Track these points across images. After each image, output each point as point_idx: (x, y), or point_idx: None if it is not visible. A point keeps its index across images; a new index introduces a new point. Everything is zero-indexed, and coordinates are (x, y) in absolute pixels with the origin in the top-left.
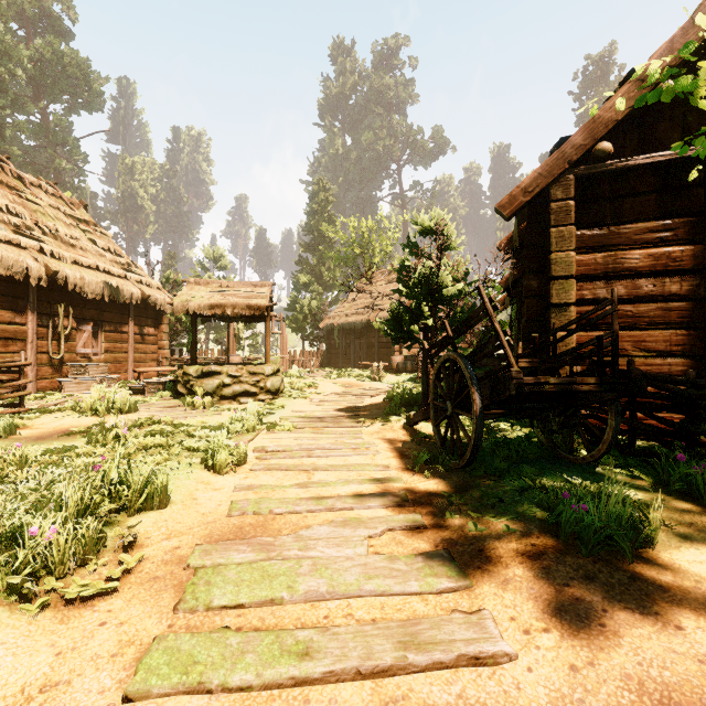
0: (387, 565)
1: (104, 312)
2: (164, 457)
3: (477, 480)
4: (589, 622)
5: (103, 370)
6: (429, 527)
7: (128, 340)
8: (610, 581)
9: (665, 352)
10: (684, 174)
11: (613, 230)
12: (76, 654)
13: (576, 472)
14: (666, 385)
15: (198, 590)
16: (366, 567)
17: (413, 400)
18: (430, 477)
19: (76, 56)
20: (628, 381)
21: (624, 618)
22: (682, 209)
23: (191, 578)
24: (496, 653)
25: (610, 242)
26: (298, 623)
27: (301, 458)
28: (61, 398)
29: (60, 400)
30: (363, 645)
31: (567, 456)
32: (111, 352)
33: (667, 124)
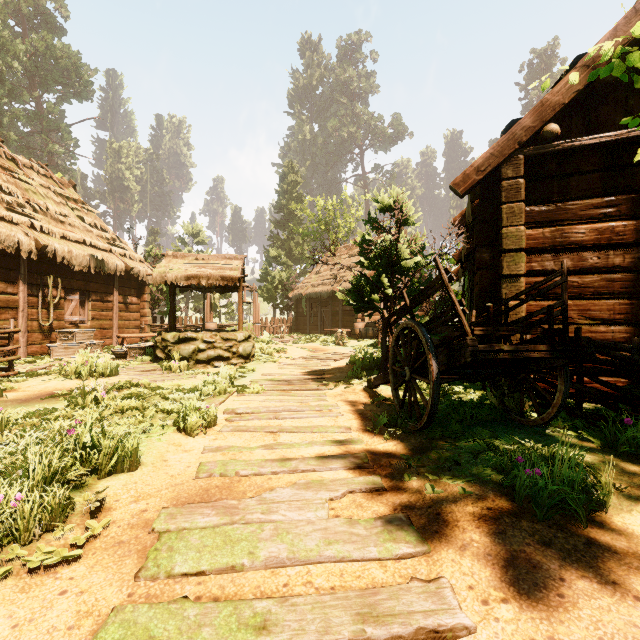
0: (347, 529)
1: (90, 283)
2: (139, 419)
3: (433, 442)
4: (547, 592)
5: (89, 336)
6: (388, 490)
7: (113, 308)
8: (566, 548)
9: (609, 320)
10: (627, 154)
11: (560, 206)
12: (33, 626)
13: (527, 434)
14: (612, 352)
15: (160, 557)
16: (327, 532)
17: (373, 365)
18: (389, 438)
19: (68, 50)
20: (577, 348)
21: (582, 587)
22: (625, 186)
23: (155, 543)
24: (455, 626)
25: (557, 217)
26: (257, 592)
27: (268, 420)
28: (49, 362)
29: (47, 364)
30: (321, 618)
31: (518, 418)
32: (97, 319)
33: (611, 107)
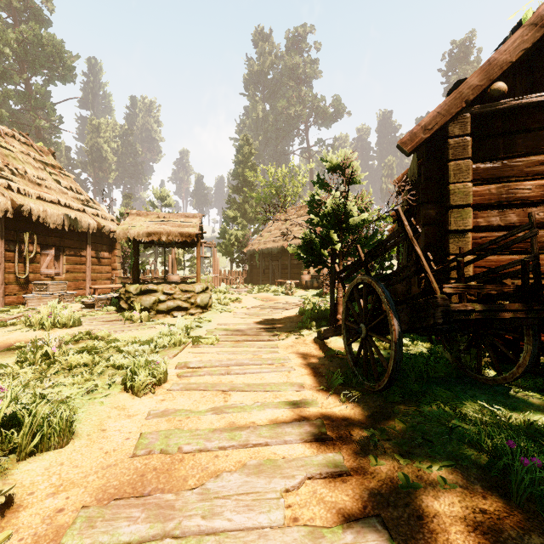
0: None
1: (65, 239)
2: (85, 377)
3: (394, 406)
4: None
5: (62, 287)
6: (352, 474)
7: (86, 262)
8: None
9: None
10: None
11: (506, 163)
12: None
13: (489, 395)
14: None
15: None
16: None
17: (321, 315)
18: (345, 400)
19: (53, 39)
20: None
21: None
22: None
23: None
24: None
25: (503, 174)
26: None
27: (220, 375)
28: (21, 312)
29: (19, 314)
30: None
31: (475, 375)
32: (71, 272)
33: None
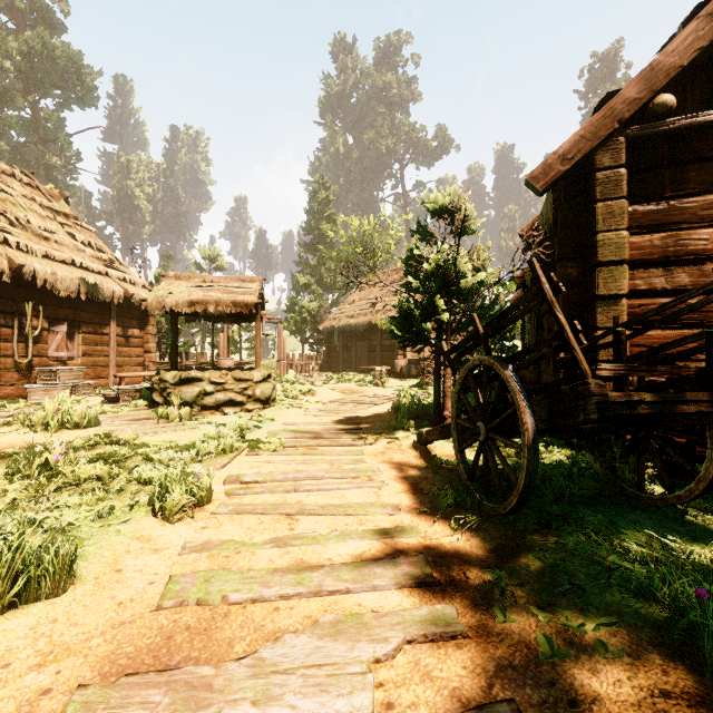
0: None
1: (81, 312)
2: (98, 496)
3: (526, 536)
4: None
5: (76, 375)
6: (471, 635)
7: (109, 342)
8: None
9: None
10: None
11: (674, 204)
12: None
13: (657, 520)
14: None
15: None
16: None
17: (422, 412)
18: (458, 527)
19: (68, 49)
20: None
21: None
22: None
23: None
24: None
25: (670, 219)
26: None
27: (285, 493)
28: (21, 408)
29: (17, 411)
30: None
31: (636, 493)
32: (90, 355)
33: None
